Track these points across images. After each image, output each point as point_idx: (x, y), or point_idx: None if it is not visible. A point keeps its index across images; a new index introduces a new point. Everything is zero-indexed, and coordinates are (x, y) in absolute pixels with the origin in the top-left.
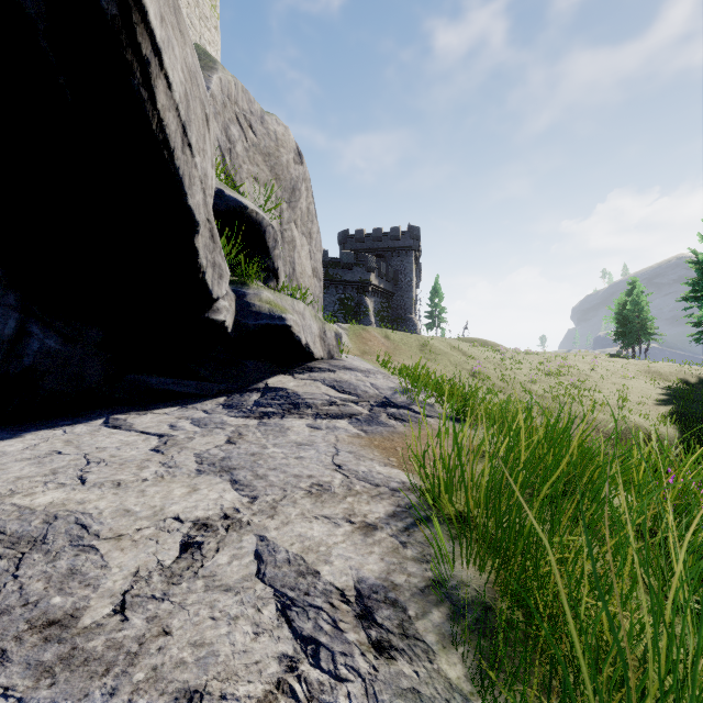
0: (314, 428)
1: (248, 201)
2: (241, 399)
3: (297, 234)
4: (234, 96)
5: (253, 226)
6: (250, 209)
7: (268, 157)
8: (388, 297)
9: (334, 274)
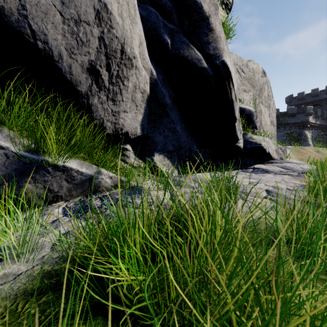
0: (274, 176)
1: (247, 106)
2: (246, 170)
3: (262, 107)
4: (236, 62)
5: (248, 114)
6: (248, 108)
7: (249, 80)
8: (323, 128)
9: (283, 120)
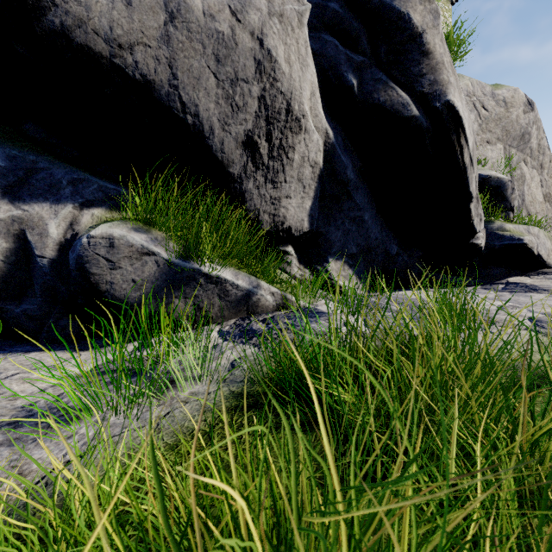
0: (550, 297)
1: (493, 171)
2: (491, 287)
3: (525, 170)
4: (470, 92)
5: (496, 185)
6: (495, 176)
7: (498, 121)
8: None
9: None
